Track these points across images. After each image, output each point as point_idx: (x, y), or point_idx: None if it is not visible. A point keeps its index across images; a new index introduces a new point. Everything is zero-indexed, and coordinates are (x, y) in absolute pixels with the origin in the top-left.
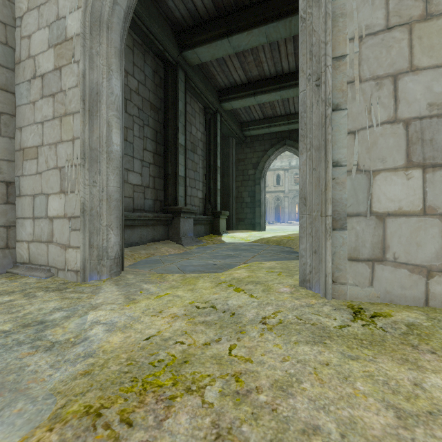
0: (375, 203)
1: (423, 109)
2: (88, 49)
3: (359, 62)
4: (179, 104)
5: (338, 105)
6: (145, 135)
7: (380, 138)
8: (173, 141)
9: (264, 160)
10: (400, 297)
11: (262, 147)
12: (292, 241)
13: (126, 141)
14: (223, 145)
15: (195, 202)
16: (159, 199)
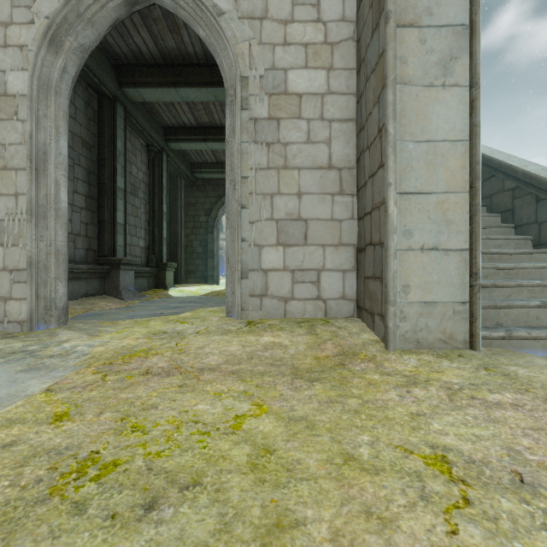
0: (262, 264)
1: (284, 215)
2: (36, 111)
3: (255, 183)
4: (117, 143)
5: (244, 205)
6: (75, 176)
7: (265, 228)
8: (111, 184)
9: (218, 207)
10: (274, 314)
11: (216, 192)
12: None
13: None
14: (170, 185)
15: (136, 252)
16: (92, 249)
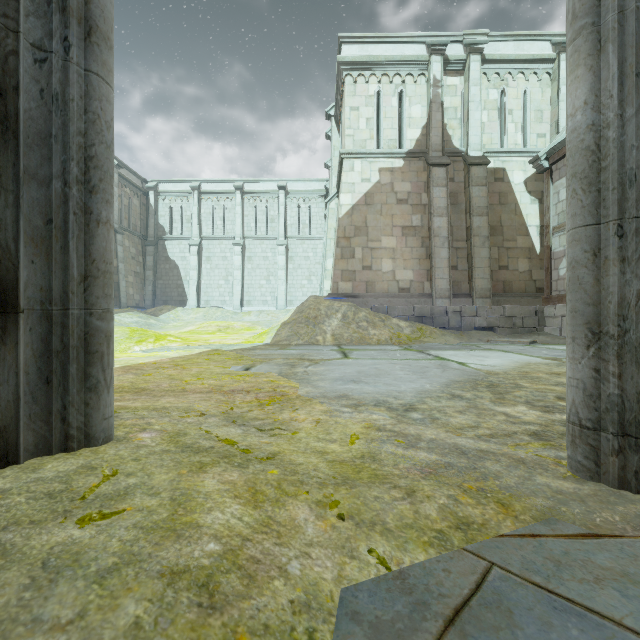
0: None
1: None
2: None
3: None
4: None
5: None
6: None
7: None
8: None
9: None
10: None
11: None
12: None
13: None
14: None
15: None
16: None
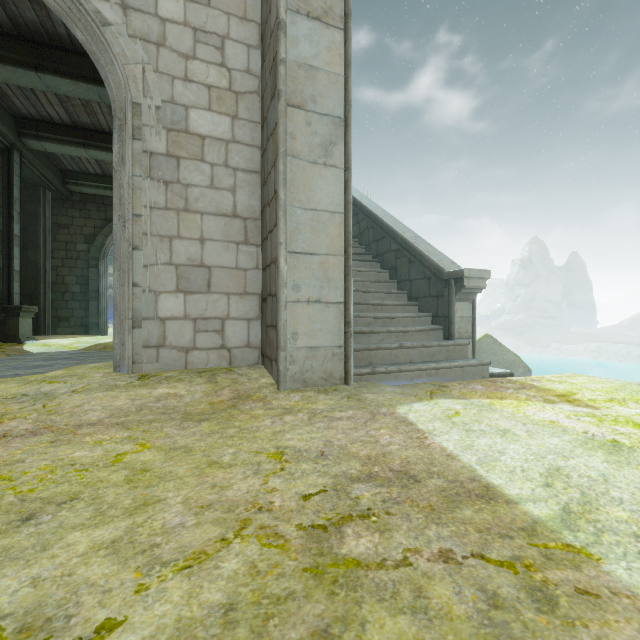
0: (159, 311)
1: (185, 260)
2: None
3: (150, 223)
4: None
5: (137, 246)
6: None
7: (163, 273)
8: None
9: (106, 234)
10: (173, 366)
11: (102, 214)
12: None
13: None
14: (25, 196)
15: None
16: None
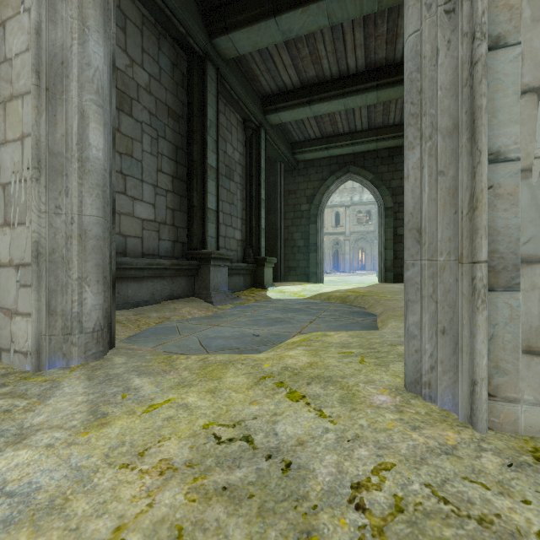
0: None
1: None
2: None
3: None
4: (208, 111)
5: (501, 37)
6: (160, 151)
7: None
8: (200, 161)
9: (322, 192)
10: None
11: (319, 175)
12: (362, 297)
13: (130, 157)
14: (269, 172)
15: (232, 245)
16: (180, 241)
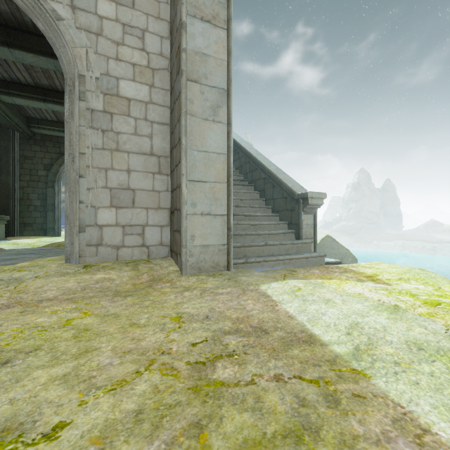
0: (98, 221)
1: (116, 185)
2: None
3: (92, 159)
4: None
5: (82, 175)
6: None
7: (101, 193)
8: None
9: (60, 163)
10: (108, 259)
11: (57, 149)
12: None
13: None
14: None
15: None
16: None
